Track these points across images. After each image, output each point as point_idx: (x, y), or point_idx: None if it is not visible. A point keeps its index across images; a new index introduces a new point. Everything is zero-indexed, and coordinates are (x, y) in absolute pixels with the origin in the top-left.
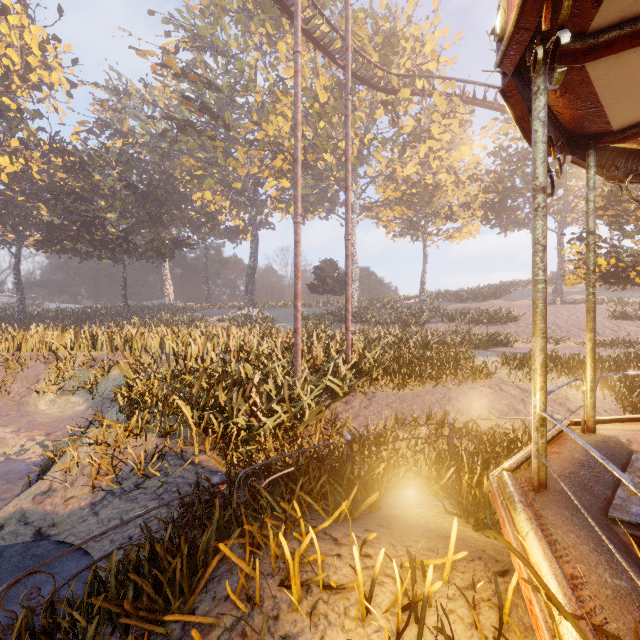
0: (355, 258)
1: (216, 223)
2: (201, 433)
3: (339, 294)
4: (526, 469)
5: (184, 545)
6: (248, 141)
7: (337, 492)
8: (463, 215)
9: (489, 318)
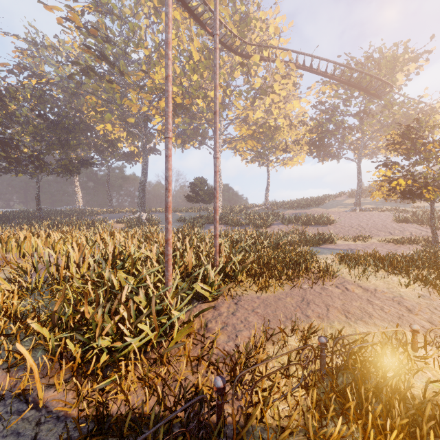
0: (220, 177)
1: (115, 148)
2: (53, 364)
3: (208, 203)
4: None
5: None
6: (139, 86)
7: None
8: (294, 149)
9: (315, 221)
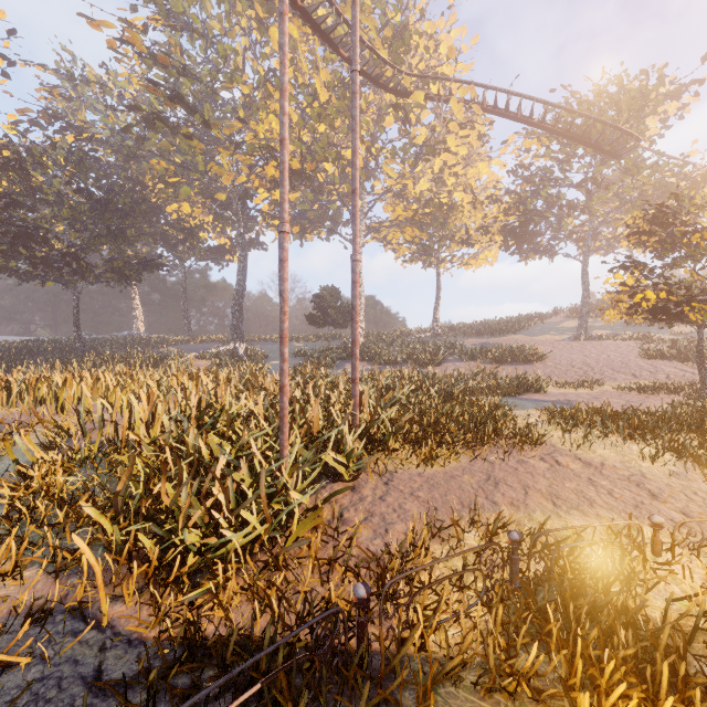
0: (361, 285)
1: (196, 241)
2: (120, 566)
3: (342, 327)
4: None
5: None
6: (233, 143)
7: None
8: (480, 240)
9: (513, 357)
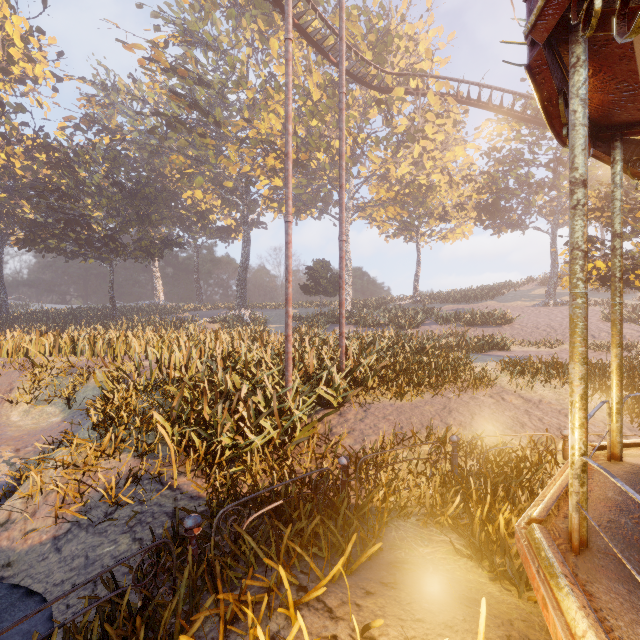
0: (348, 259)
1: (207, 222)
2: (181, 453)
3: (332, 295)
4: (557, 516)
5: (140, 626)
6: (239, 139)
7: (331, 529)
8: (456, 216)
9: (484, 320)
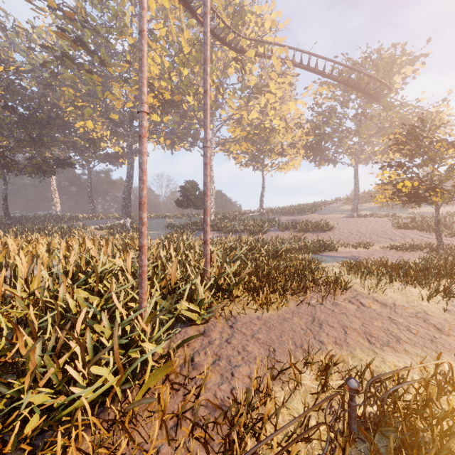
0: (212, 180)
1: (98, 148)
2: None
3: (200, 208)
4: None
5: None
6: (123, 78)
7: None
8: (290, 152)
9: (313, 227)
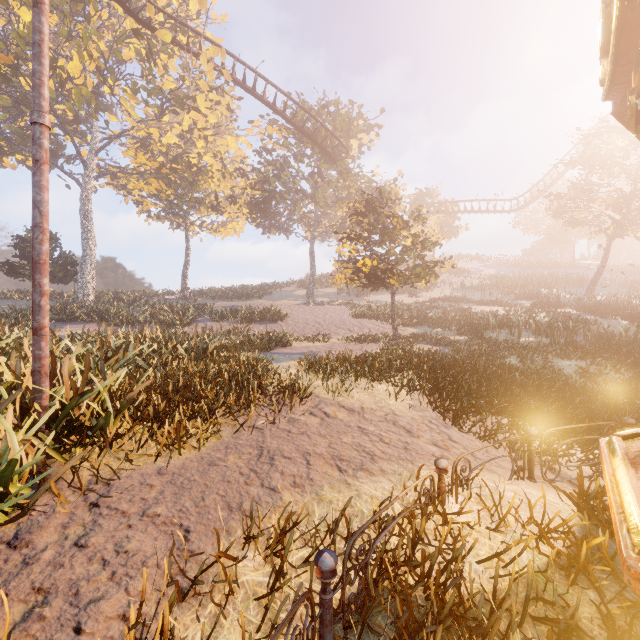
0: (91, 234)
1: None
2: None
3: (63, 282)
4: None
5: None
6: None
7: None
8: (229, 209)
9: (261, 316)
